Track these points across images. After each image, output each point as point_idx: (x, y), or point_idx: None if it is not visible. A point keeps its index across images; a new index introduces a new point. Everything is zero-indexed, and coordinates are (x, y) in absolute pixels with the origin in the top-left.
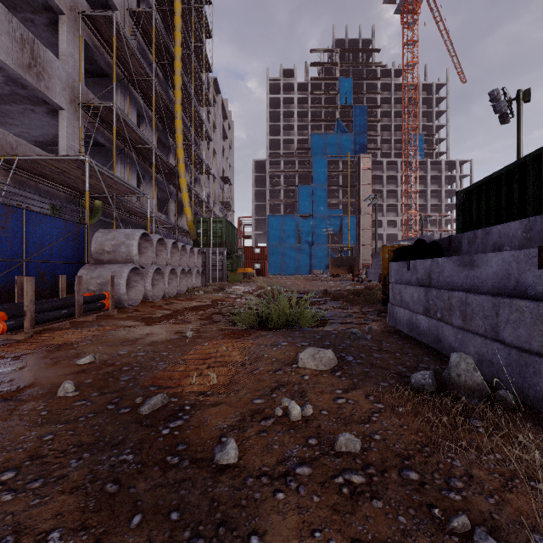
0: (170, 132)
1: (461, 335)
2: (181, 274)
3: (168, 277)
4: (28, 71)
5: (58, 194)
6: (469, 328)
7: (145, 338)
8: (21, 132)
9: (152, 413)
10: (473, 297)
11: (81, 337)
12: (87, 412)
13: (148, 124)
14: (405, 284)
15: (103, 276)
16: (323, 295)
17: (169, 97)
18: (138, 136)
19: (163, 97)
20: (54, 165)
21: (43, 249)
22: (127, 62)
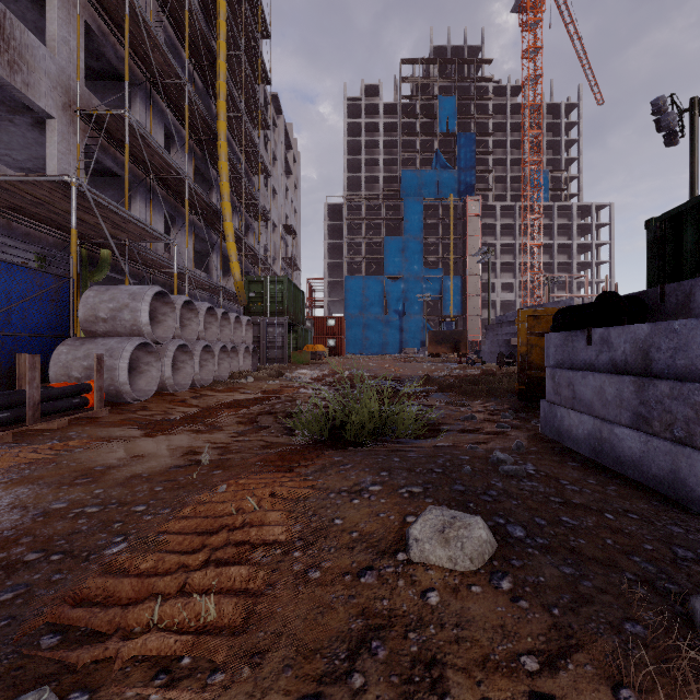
0: (213, 161)
1: None
2: (221, 353)
3: (201, 357)
4: None
5: (45, 239)
6: None
7: (124, 466)
8: None
9: None
10: None
11: (7, 465)
12: None
13: (178, 144)
14: (582, 370)
15: (92, 355)
16: (424, 383)
17: (211, 114)
18: (164, 160)
19: (201, 110)
20: (29, 192)
21: None
22: (149, 57)
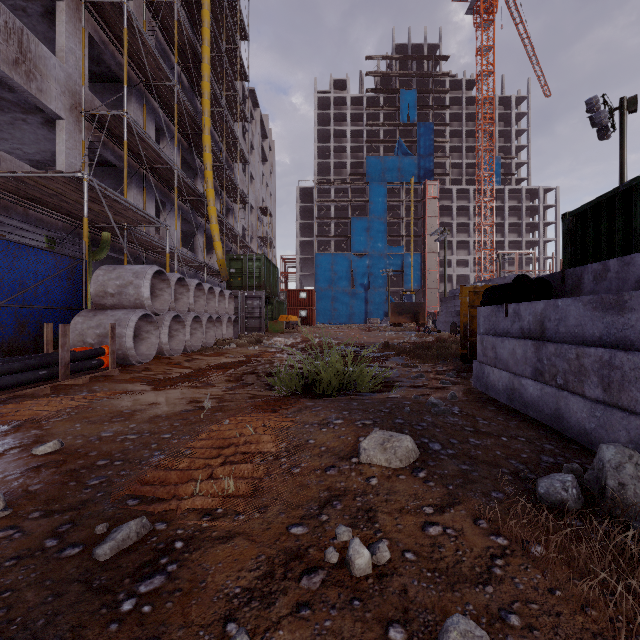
0: (198, 151)
1: (601, 412)
2: (207, 323)
3: (191, 326)
4: (15, 68)
5: (55, 223)
6: (617, 403)
7: (146, 410)
8: (12, 149)
9: (115, 558)
10: (624, 356)
11: (56, 409)
12: (6, 556)
13: (168, 139)
14: (502, 336)
15: (103, 325)
16: (384, 349)
17: (196, 110)
18: (156, 153)
19: (188, 108)
20: (46, 186)
21: (24, 289)
22: (143, 63)
